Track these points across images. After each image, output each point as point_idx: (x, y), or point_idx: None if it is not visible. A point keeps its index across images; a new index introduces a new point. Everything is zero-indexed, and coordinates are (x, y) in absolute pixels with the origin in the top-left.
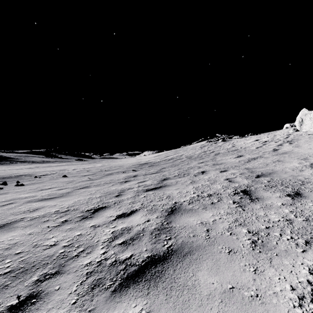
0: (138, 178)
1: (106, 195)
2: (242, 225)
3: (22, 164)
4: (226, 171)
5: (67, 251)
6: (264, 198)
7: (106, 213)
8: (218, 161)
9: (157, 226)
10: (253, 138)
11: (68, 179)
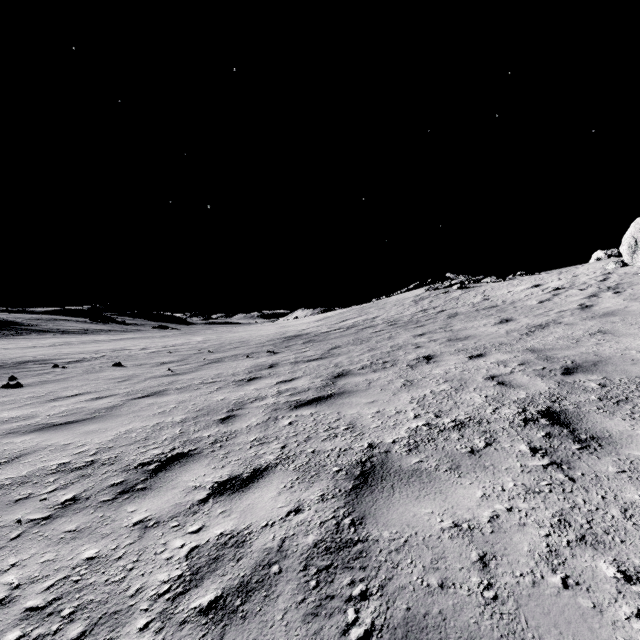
0: (279, 372)
1: (199, 417)
2: (589, 541)
3: (40, 336)
4: (484, 357)
5: (31, 636)
6: (616, 439)
7: (186, 477)
8: (458, 331)
9: (324, 535)
10: (527, 282)
11: (124, 371)
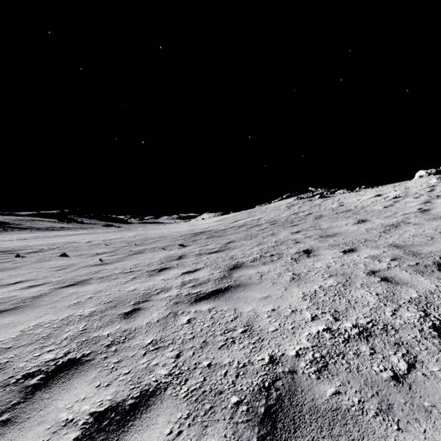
0: (185, 263)
1: (107, 309)
2: None
3: (21, 231)
4: (356, 252)
5: None
6: None
7: (62, 402)
8: (326, 229)
9: None
10: (370, 193)
11: (66, 261)
